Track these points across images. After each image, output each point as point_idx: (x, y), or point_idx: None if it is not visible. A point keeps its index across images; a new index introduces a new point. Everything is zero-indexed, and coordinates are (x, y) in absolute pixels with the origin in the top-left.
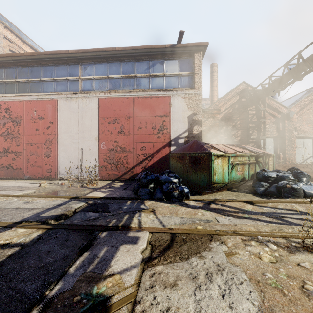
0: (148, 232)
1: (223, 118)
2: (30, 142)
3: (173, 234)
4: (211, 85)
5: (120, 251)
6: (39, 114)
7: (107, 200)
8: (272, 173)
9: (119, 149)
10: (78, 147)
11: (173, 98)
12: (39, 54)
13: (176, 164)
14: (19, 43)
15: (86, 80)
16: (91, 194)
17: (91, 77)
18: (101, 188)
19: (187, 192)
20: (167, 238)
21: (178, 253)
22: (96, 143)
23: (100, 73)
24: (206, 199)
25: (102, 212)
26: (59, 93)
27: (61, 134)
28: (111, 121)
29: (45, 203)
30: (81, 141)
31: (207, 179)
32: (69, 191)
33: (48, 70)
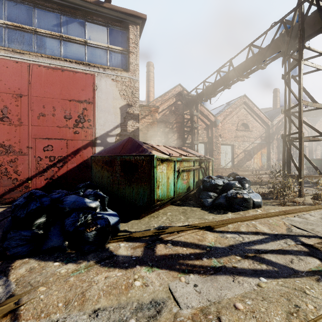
0: None
1: (161, 119)
2: None
3: None
4: (147, 85)
5: None
6: None
7: None
8: (219, 180)
9: None
10: None
11: (100, 78)
12: None
13: (101, 173)
14: None
15: None
16: None
17: None
18: None
19: (115, 223)
20: None
21: None
22: None
23: None
24: (148, 233)
25: None
26: None
27: None
28: None
29: None
30: None
31: (148, 195)
32: None
33: None
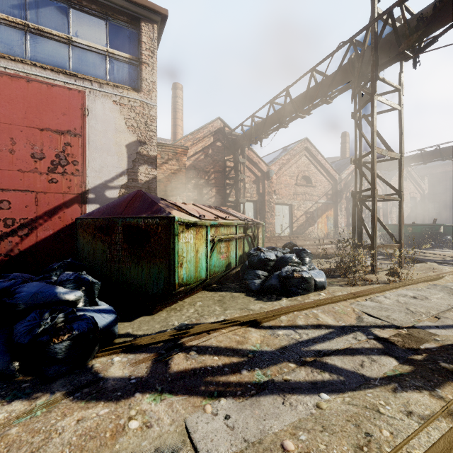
0: None
1: (192, 166)
2: None
3: None
4: (173, 116)
5: None
6: None
7: None
8: (271, 253)
9: None
10: None
11: (93, 97)
12: None
13: (92, 245)
14: None
15: None
16: None
17: None
18: None
19: (108, 324)
20: None
21: None
22: None
23: None
24: (161, 336)
25: None
26: None
27: None
28: None
29: None
30: None
31: (165, 278)
32: None
33: None
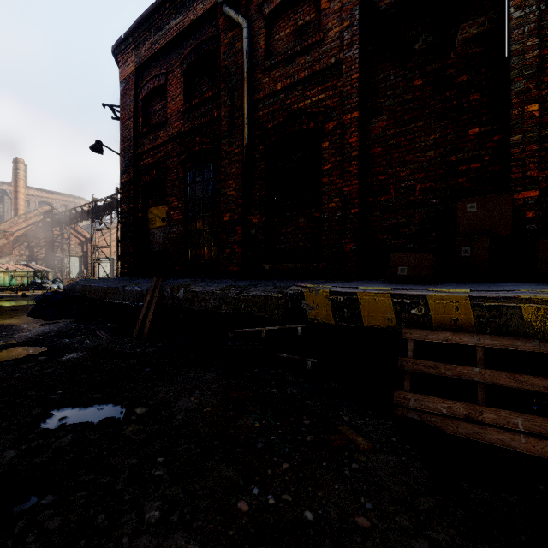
0: None
1: (25, 234)
2: None
3: None
4: (14, 184)
5: None
6: None
7: None
8: (39, 280)
9: None
10: None
11: None
12: None
13: None
14: None
15: None
16: None
17: None
18: None
19: None
20: None
21: None
22: None
23: None
24: None
25: None
26: None
27: None
28: None
29: None
30: None
31: None
32: None
33: None
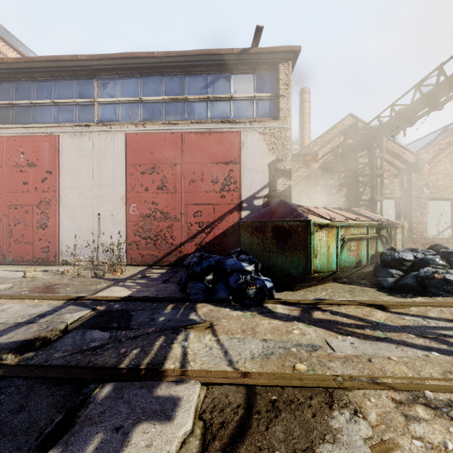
0: (200, 384)
1: (320, 168)
2: (14, 204)
3: (250, 388)
4: (300, 121)
5: (131, 447)
6: (29, 158)
7: (132, 304)
8: (407, 254)
9: (159, 216)
10: (93, 212)
11: (246, 133)
12: (29, 60)
13: (250, 239)
14: (5, 50)
15: (106, 105)
16: (105, 293)
17: (114, 99)
18: (127, 278)
19: (270, 288)
20: (238, 402)
21: (265, 452)
22: (122, 205)
23: (128, 93)
24: (304, 301)
25: (117, 330)
26: (63, 124)
27: (65, 191)
28: (146, 169)
29: (17, 311)
30: (98, 201)
31: (303, 265)
32: (71, 286)
33: (44, 87)
